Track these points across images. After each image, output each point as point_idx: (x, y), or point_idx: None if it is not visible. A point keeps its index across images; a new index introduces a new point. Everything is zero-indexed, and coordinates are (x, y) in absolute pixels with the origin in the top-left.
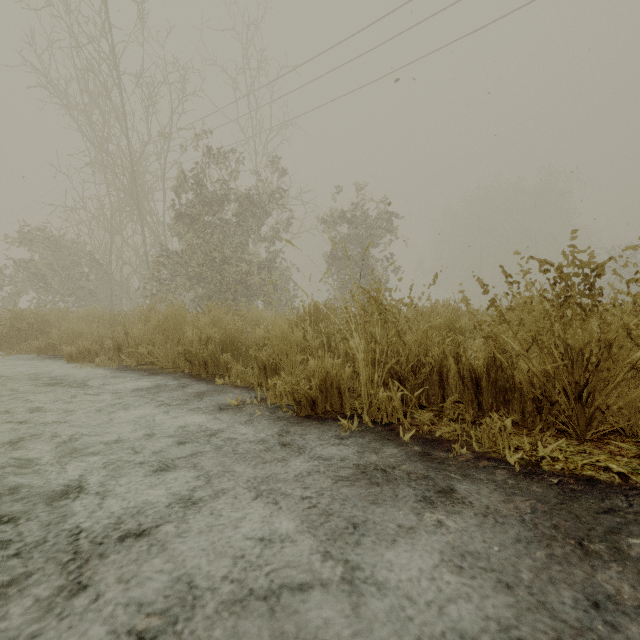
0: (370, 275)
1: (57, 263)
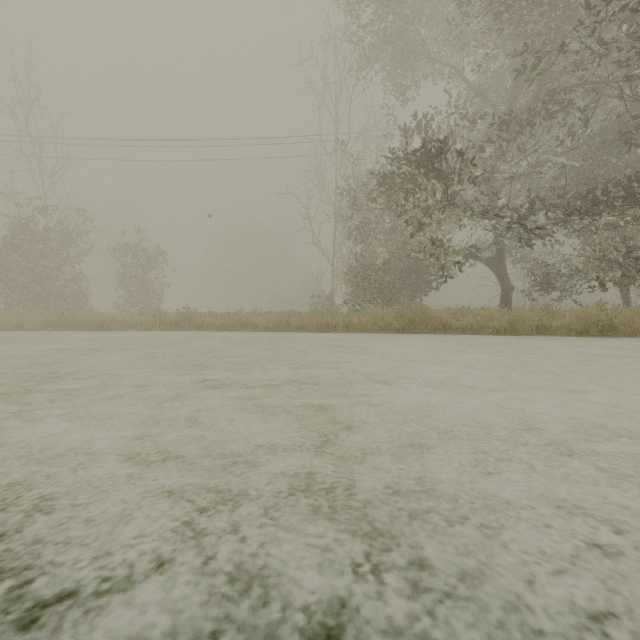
0: (151, 289)
1: None
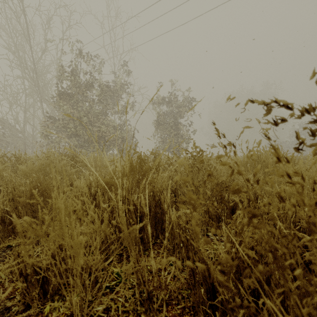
0: (179, 134)
1: None
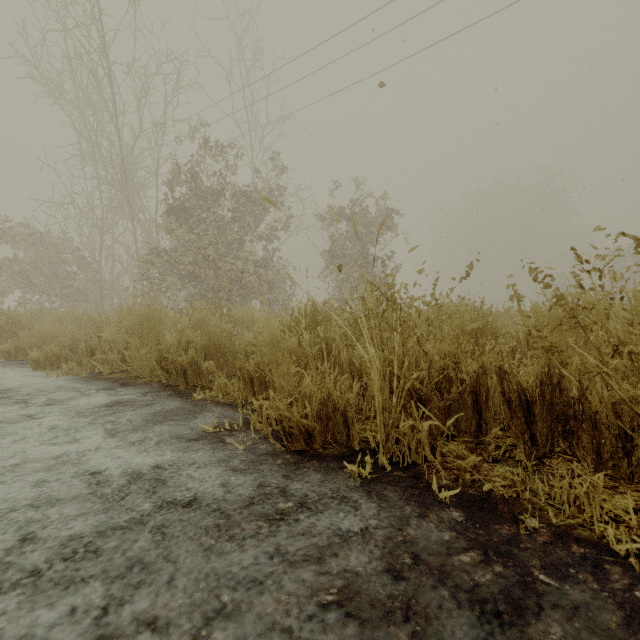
0: (370, 274)
1: (43, 261)
